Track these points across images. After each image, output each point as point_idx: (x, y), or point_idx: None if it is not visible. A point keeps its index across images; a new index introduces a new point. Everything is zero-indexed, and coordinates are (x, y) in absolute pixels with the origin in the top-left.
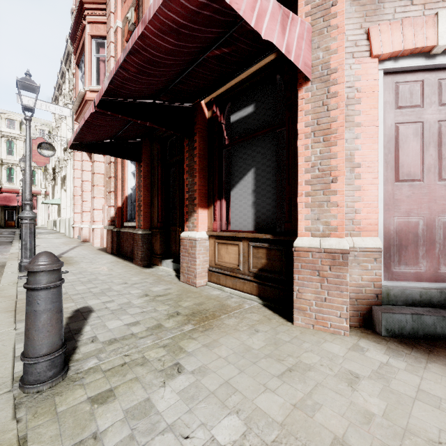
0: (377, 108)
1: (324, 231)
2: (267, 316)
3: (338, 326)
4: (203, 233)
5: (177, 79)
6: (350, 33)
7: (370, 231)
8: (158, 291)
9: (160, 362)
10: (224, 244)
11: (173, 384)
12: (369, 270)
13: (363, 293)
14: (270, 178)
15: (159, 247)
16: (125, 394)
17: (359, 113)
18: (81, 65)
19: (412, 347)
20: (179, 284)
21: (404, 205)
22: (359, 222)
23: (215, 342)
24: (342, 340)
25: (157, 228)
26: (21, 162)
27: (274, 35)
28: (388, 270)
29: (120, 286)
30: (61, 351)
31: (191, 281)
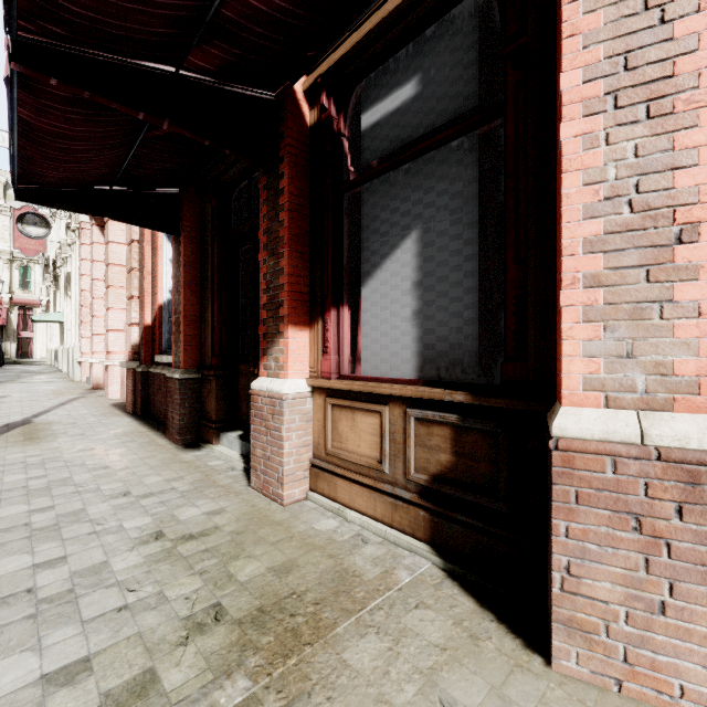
0: None
1: (650, 392)
2: (466, 621)
3: None
4: (298, 381)
5: None
6: None
7: None
8: (191, 521)
9: None
10: (345, 408)
11: None
12: None
13: None
14: (461, 251)
15: (214, 405)
16: None
17: None
18: None
19: None
20: (245, 497)
21: None
22: None
23: None
24: None
25: (211, 367)
26: (6, 252)
27: None
28: None
29: (110, 503)
30: None
31: (273, 491)
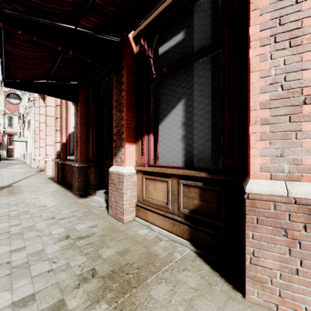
0: None
1: (291, 172)
2: (206, 276)
3: None
4: (130, 167)
5: None
6: None
7: None
8: (82, 230)
9: None
10: (151, 179)
11: None
12: None
13: None
14: (203, 109)
15: (93, 178)
16: None
17: None
18: None
19: None
20: (107, 219)
21: None
22: None
23: None
24: None
25: (91, 161)
26: (2, 110)
27: None
28: None
29: (46, 222)
30: None
31: (119, 217)
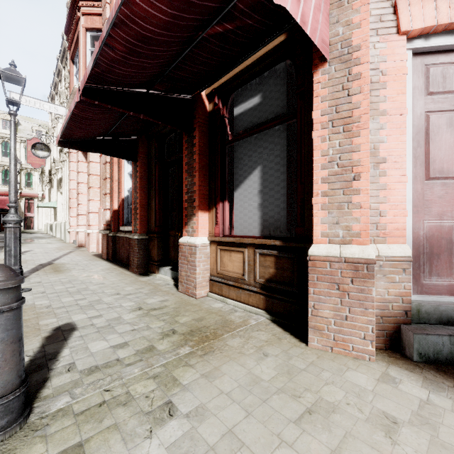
0: (405, 93)
1: (344, 237)
2: (277, 334)
3: (362, 349)
4: (203, 238)
5: (173, 63)
6: (373, 6)
7: (397, 236)
8: (153, 304)
9: (148, 401)
10: (226, 250)
11: (162, 433)
12: (397, 282)
13: (389, 309)
14: (279, 177)
15: (156, 253)
16: (98, 450)
17: (384, 99)
18: (76, 60)
19: (453, 377)
20: (177, 295)
21: (436, 206)
22: (385, 227)
23: (216, 371)
24: (368, 367)
25: (154, 232)
26: (17, 164)
27: (288, 0)
28: (417, 282)
29: (112, 297)
30: (19, 392)
31: (191, 292)
